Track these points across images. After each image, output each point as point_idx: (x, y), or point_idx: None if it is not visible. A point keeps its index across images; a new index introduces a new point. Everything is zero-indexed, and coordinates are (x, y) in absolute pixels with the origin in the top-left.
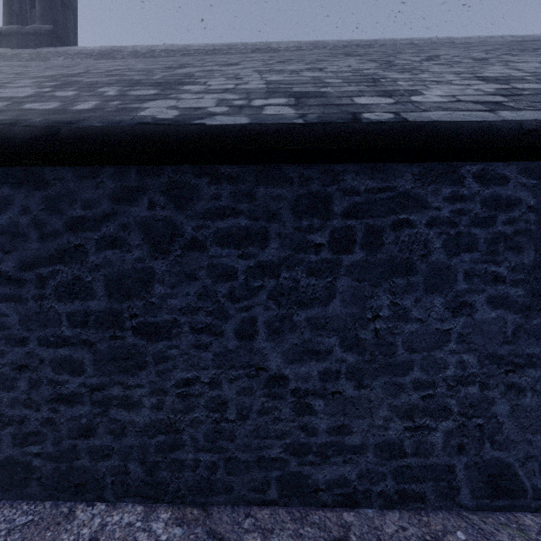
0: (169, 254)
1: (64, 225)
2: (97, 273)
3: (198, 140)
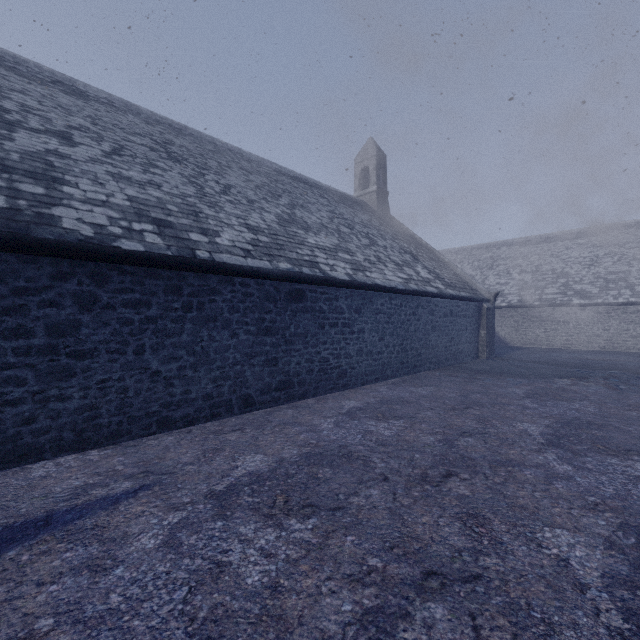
0: (92, 311)
1: (10, 291)
2: (38, 322)
3: (118, 256)
